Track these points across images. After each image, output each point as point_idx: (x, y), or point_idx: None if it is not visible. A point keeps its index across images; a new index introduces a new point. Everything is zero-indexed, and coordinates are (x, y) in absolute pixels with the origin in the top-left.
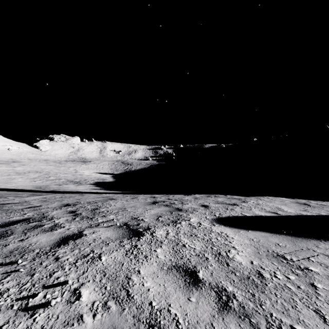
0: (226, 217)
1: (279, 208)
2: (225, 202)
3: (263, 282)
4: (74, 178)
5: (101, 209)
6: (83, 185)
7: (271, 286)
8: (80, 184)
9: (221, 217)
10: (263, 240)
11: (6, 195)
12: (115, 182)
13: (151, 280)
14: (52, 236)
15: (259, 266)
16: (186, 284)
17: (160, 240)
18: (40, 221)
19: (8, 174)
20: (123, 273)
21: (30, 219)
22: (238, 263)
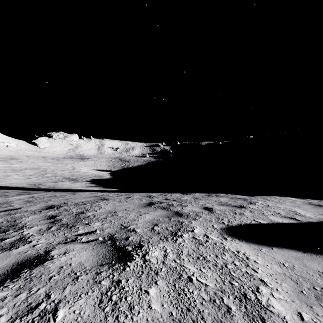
0: (237, 226)
1: (294, 212)
2: (230, 204)
3: None
4: (71, 175)
5: (87, 214)
6: (79, 182)
7: None
8: (76, 181)
9: (231, 226)
10: (299, 266)
11: None
12: (112, 179)
13: None
14: (5, 260)
15: None
16: None
17: (154, 268)
18: (5, 232)
19: (4, 171)
20: None
21: None
22: (280, 319)
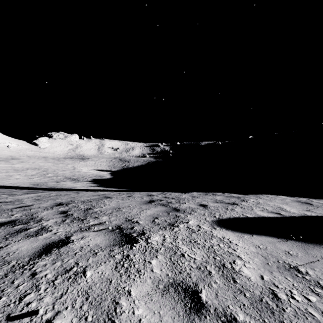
0: (227, 219)
1: (281, 208)
2: (224, 201)
3: (279, 306)
4: (72, 175)
5: (94, 210)
6: (81, 182)
7: (290, 312)
8: (77, 181)
9: (221, 219)
10: (271, 247)
11: (1, 192)
12: (113, 179)
13: (144, 305)
14: (35, 243)
15: (271, 283)
16: (187, 311)
17: (155, 248)
18: (27, 223)
19: (7, 171)
20: (109, 295)
21: (16, 221)
22: (246, 278)
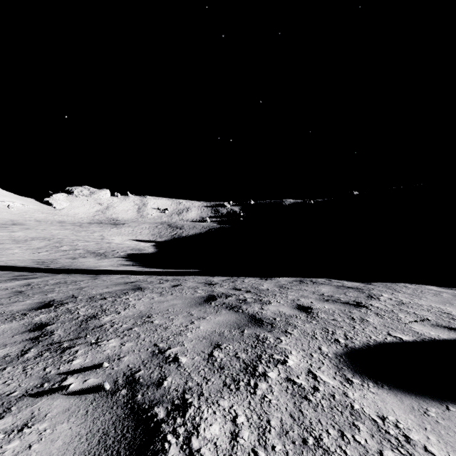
0: (364, 348)
1: (449, 315)
2: (339, 298)
3: None
4: (98, 247)
5: (102, 319)
6: (109, 258)
7: None
8: (104, 258)
9: (353, 349)
10: None
11: None
12: (157, 253)
13: None
14: None
15: None
16: None
17: None
18: None
19: (1, 242)
20: None
21: None
22: None
